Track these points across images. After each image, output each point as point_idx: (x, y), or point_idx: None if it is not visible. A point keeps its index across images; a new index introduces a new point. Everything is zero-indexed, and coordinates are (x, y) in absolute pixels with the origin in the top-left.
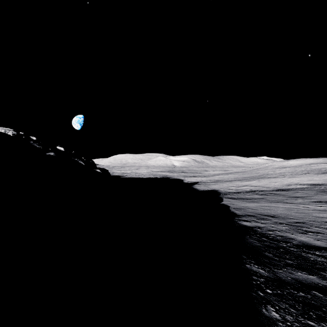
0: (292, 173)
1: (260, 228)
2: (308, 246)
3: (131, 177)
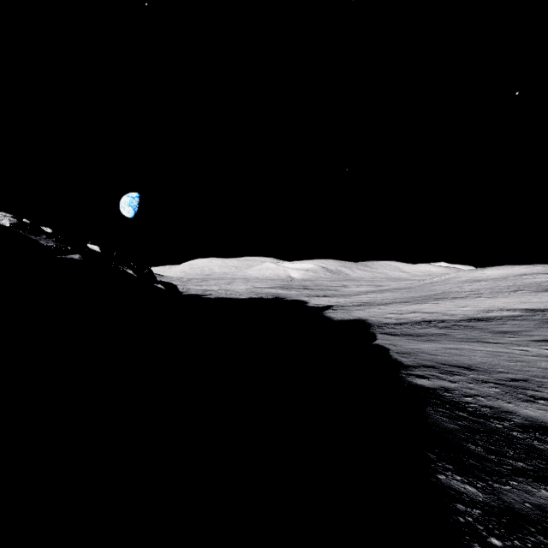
0: (492, 290)
1: (449, 391)
2: (543, 428)
3: (218, 297)
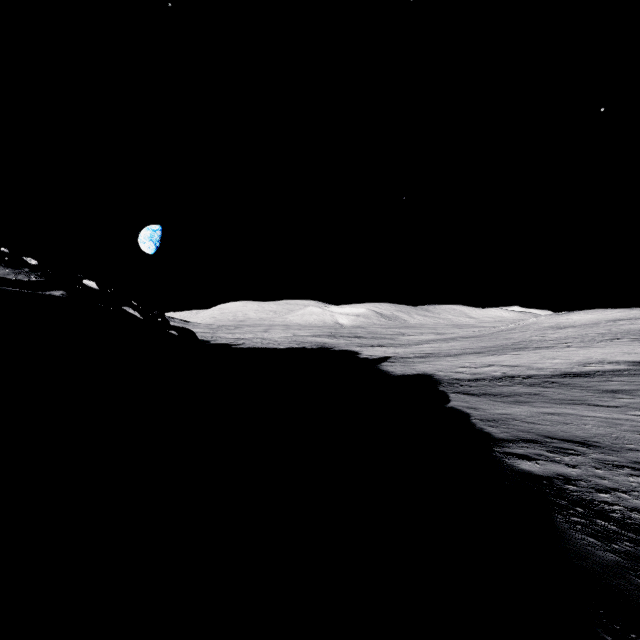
0: (583, 339)
1: (572, 482)
2: None
3: (252, 347)
